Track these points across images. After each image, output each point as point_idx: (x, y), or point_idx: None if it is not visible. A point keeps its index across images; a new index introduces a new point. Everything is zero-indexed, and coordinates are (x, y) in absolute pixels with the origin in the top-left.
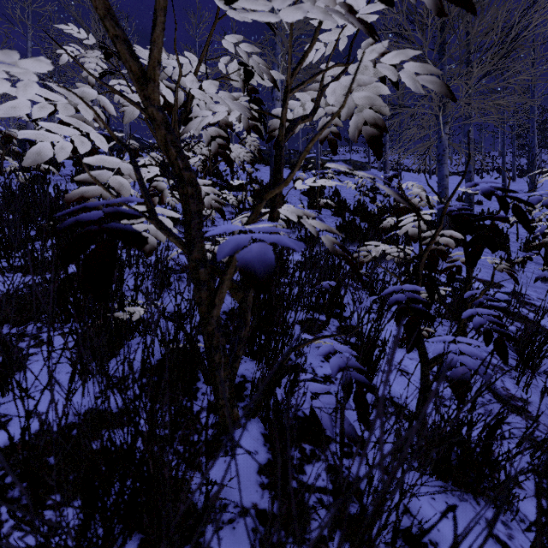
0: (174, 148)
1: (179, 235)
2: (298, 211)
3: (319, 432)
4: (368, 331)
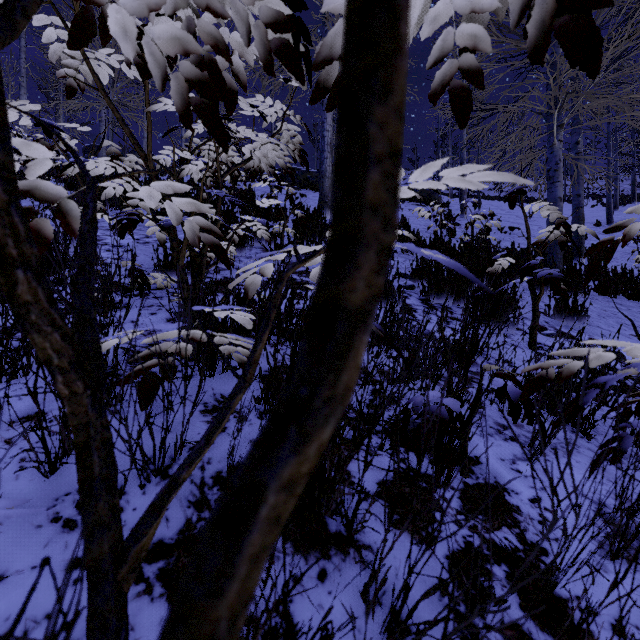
0: None
1: None
2: None
3: None
4: (572, 561)
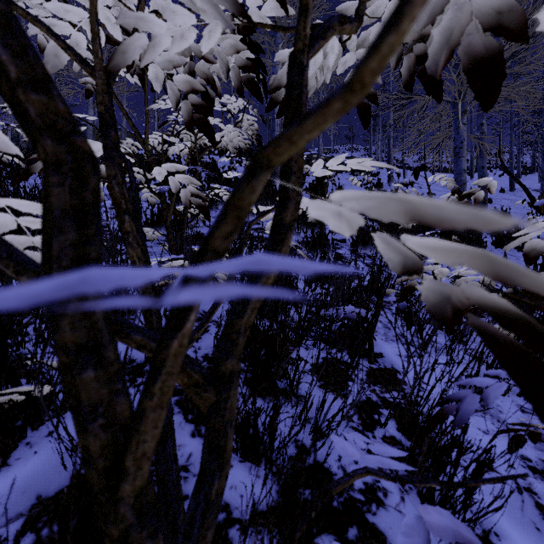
0: None
1: (163, 238)
2: (384, 206)
3: None
4: (426, 397)
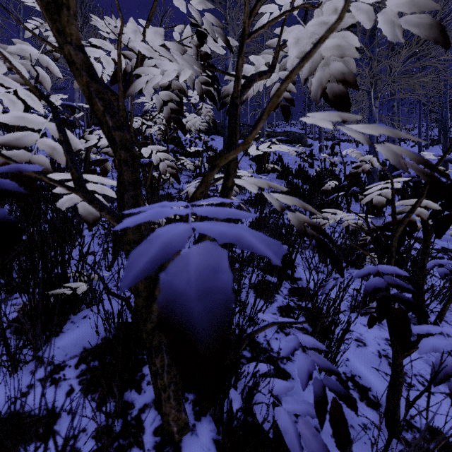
0: (100, 101)
1: None
2: (261, 181)
3: (280, 433)
4: (323, 300)
